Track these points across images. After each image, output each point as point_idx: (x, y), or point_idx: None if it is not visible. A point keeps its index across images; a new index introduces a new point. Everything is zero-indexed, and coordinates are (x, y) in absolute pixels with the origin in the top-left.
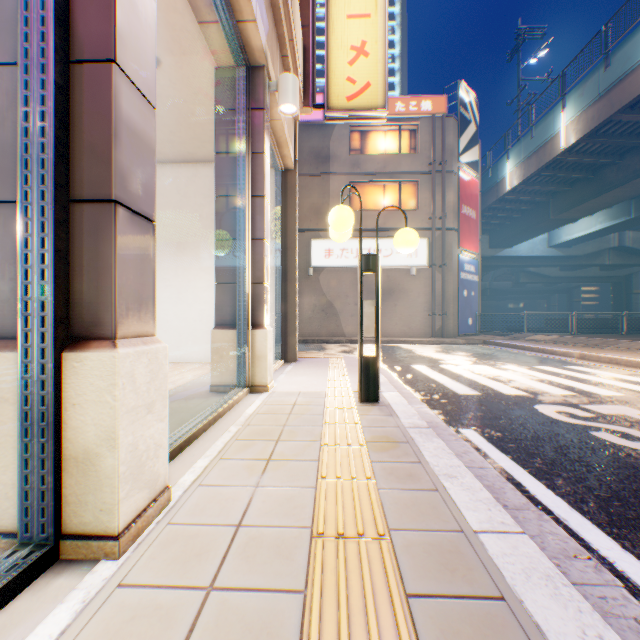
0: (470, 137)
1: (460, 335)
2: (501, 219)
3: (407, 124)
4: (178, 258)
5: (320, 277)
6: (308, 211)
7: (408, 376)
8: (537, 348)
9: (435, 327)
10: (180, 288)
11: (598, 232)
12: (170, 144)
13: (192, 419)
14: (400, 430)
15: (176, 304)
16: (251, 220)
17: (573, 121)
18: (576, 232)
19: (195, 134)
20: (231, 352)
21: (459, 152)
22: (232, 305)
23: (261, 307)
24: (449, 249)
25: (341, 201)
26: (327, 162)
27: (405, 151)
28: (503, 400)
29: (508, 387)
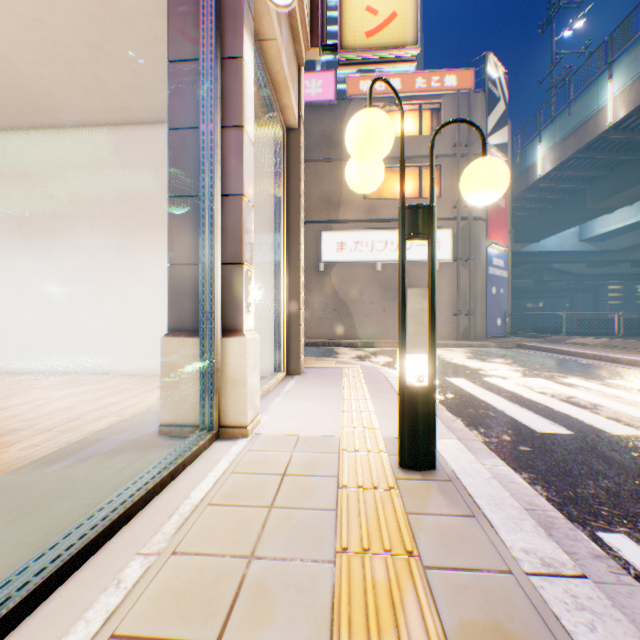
0: (499, 116)
1: (488, 337)
2: (528, 211)
3: (428, 102)
4: (153, 243)
5: (331, 273)
6: (318, 201)
7: (449, 396)
8: (592, 354)
9: (460, 328)
10: (155, 281)
11: (638, 223)
12: (136, 92)
13: (72, 523)
14: (522, 590)
15: (150, 301)
16: (222, 165)
17: (623, 91)
18: (612, 224)
19: (165, 74)
20: (190, 373)
21: (487, 132)
22: (193, 299)
23: (237, 302)
24: (476, 241)
25: (369, 103)
26: (339, 146)
27: (426, 133)
28: (618, 448)
29: (603, 418)
